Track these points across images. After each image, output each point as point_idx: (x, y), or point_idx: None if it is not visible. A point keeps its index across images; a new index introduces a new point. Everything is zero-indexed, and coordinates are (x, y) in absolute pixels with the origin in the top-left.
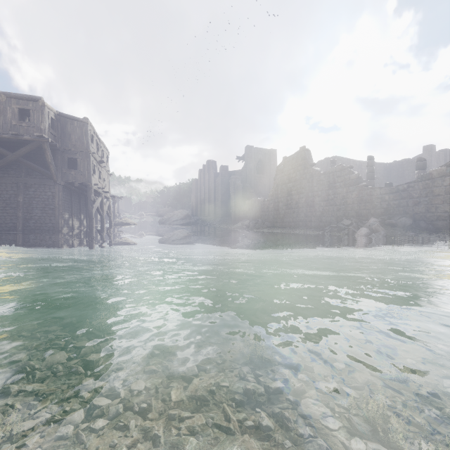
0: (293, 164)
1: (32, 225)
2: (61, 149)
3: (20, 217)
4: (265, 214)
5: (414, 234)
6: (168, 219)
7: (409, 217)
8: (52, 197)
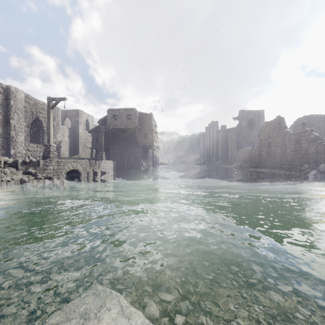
0: (272, 126)
1: (130, 166)
2: (141, 129)
3: (126, 162)
4: (252, 158)
5: None
6: (187, 160)
7: None
8: (137, 152)
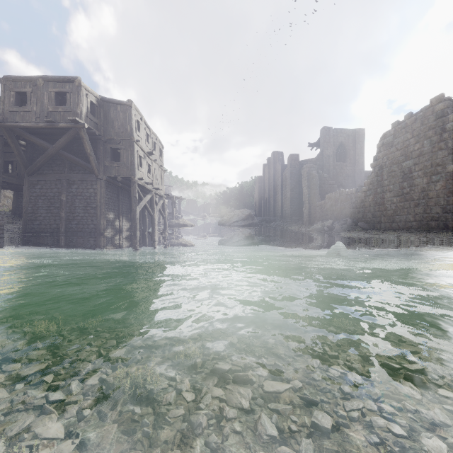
0: (415, 129)
1: (75, 226)
2: (103, 138)
3: (63, 218)
4: (358, 210)
5: None
6: (228, 219)
7: None
8: (94, 194)
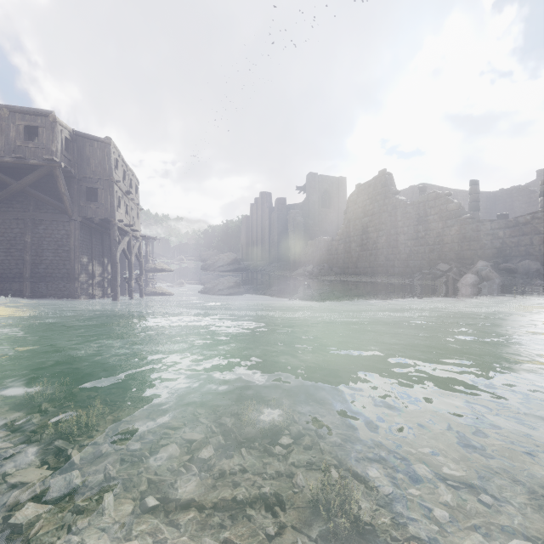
0: (370, 192)
1: (42, 271)
2: (78, 176)
3: (28, 261)
4: (333, 257)
5: (543, 283)
6: (212, 264)
7: (534, 260)
8: (66, 236)
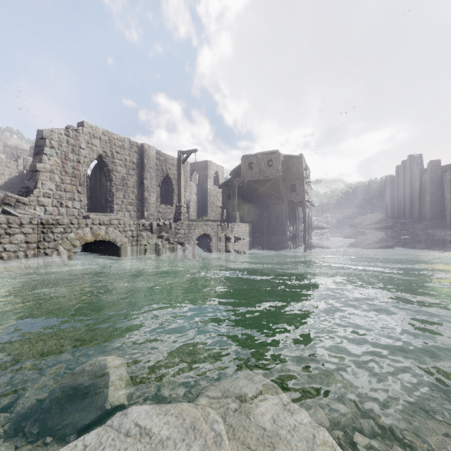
0: None
1: (271, 230)
2: (286, 179)
3: (265, 225)
4: None
5: None
6: (360, 222)
7: None
8: (281, 211)
